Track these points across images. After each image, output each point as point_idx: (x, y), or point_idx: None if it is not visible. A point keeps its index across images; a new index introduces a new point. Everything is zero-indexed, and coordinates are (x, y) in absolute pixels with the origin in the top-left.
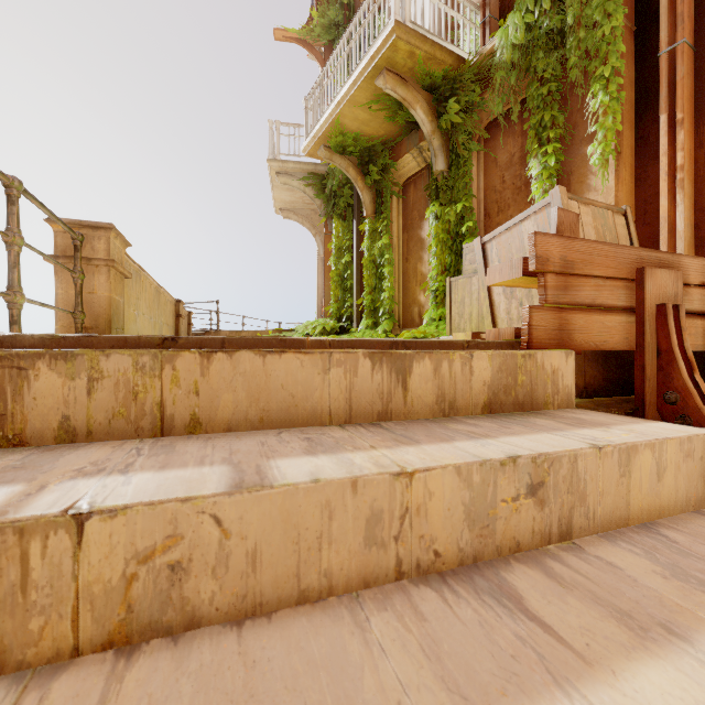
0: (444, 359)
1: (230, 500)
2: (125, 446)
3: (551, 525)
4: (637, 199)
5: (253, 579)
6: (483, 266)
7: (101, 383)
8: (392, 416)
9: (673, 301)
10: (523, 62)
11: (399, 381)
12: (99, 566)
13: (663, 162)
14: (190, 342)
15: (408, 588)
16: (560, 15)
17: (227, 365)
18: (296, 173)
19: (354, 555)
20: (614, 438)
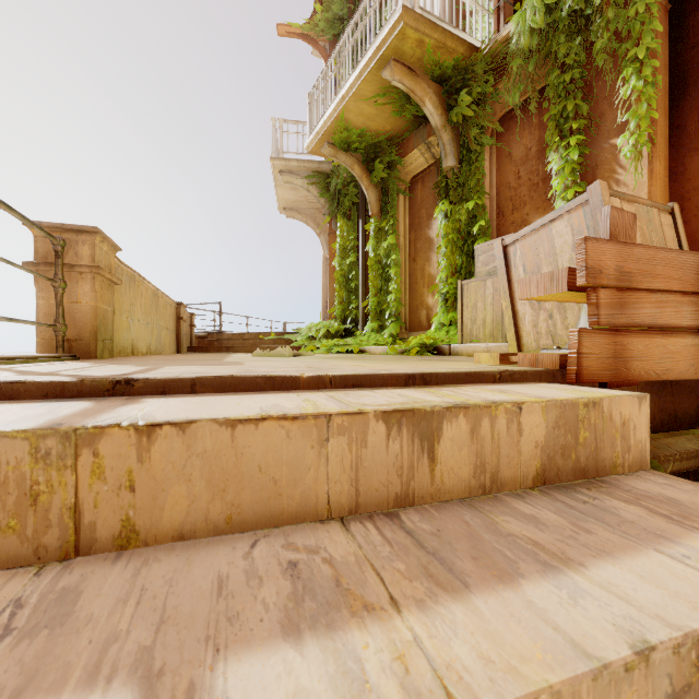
0: (484, 416)
1: None
2: (2, 593)
3: None
4: (672, 195)
5: None
6: (504, 271)
7: None
8: (415, 499)
9: None
10: (542, 48)
11: (424, 450)
12: None
13: None
14: (149, 385)
15: None
16: None
17: (177, 443)
18: (300, 171)
19: None
20: None
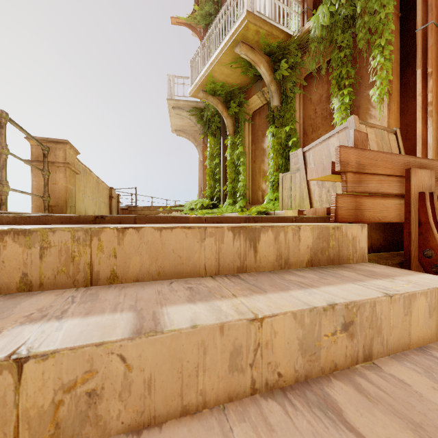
0: (281, 231)
1: (132, 343)
2: (64, 294)
3: (358, 351)
4: (401, 124)
5: (149, 400)
6: (303, 166)
7: (49, 251)
8: (247, 270)
9: (429, 190)
10: (328, 36)
11: (251, 246)
12: (34, 396)
13: (419, 100)
14: (113, 218)
15: (259, 402)
16: (352, 7)
17: (135, 237)
18: (185, 107)
19: (221, 379)
20: (399, 288)
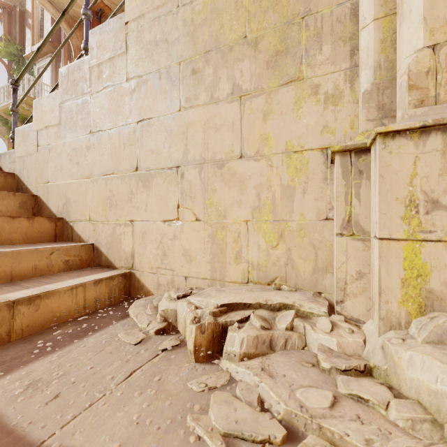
0: None
1: None
2: None
3: None
4: None
5: None
6: None
7: None
8: None
9: None
10: None
11: None
12: None
13: None
14: None
15: None
16: None
17: None
18: None
19: None
20: None
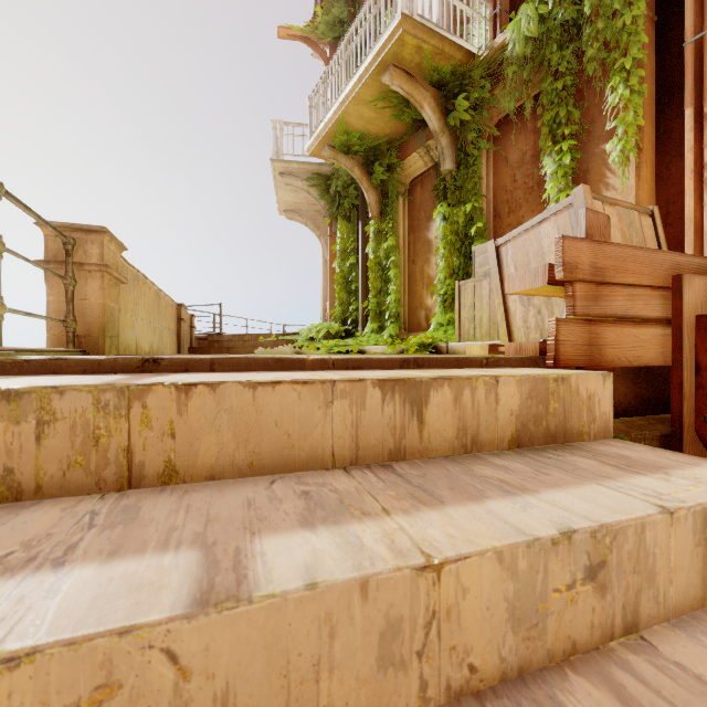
0: (466, 386)
1: (191, 626)
2: (78, 508)
3: (613, 616)
4: (658, 199)
5: None
6: (497, 270)
7: (54, 427)
8: (406, 455)
9: None
10: (536, 55)
11: (414, 413)
12: None
13: (689, 159)
14: (174, 363)
15: None
16: (576, 6)
17: (209, 400)
18: (300, 173)
19: (363, 683)
20: (683, 495)
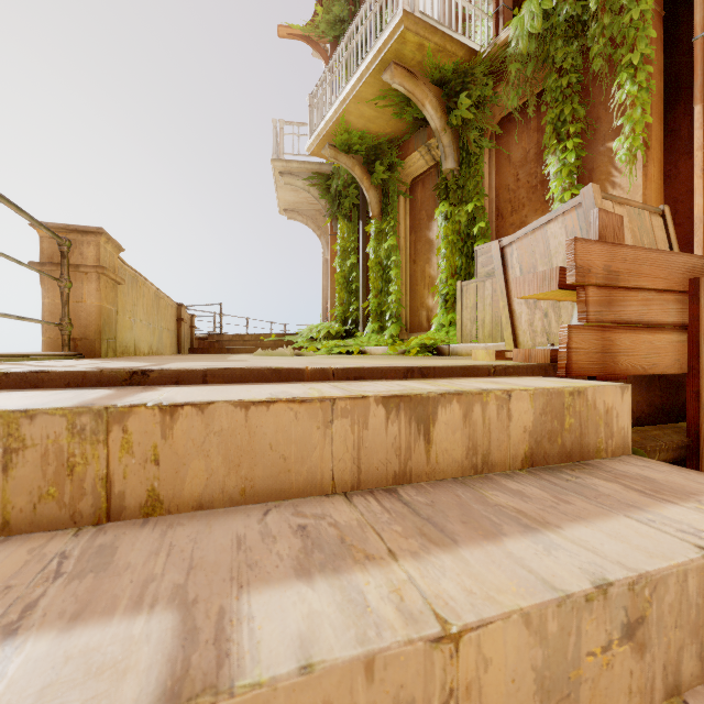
0: (476, 402)
1: None
2: (47, 549)
3: (653, 678)
4: (666, 198)
5: None
6: (501, 272)
7: (23, 455)
8: (412, 477)
9: None
10: (540, 52)
11: (420, 432)
12: None
13: (698, 157)
14: (164, 375)
15: None
16: (581, 1)
17: (197, 422)
18: (301, 173)
19: None
20: None
